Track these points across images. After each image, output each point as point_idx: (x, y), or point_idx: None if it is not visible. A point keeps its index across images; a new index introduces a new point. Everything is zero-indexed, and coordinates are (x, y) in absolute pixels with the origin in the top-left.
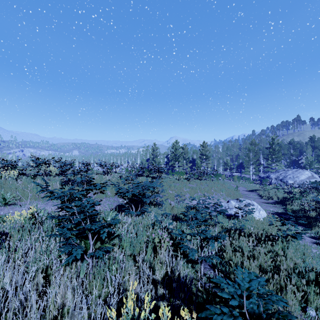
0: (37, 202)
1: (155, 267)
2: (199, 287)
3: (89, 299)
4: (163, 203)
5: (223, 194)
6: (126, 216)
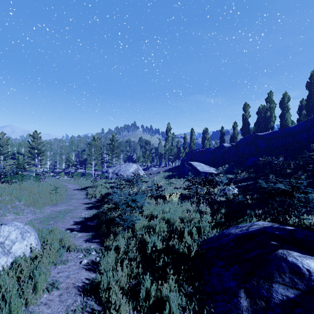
0: None
1: None
2: None
3: None
4: None
5: (22, 204)
6: None
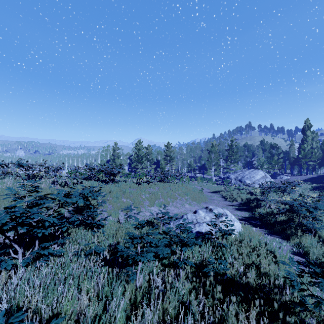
0: None
1: None
2: None
3: None
4: (102, 223)
5: (188, 198)
6: None
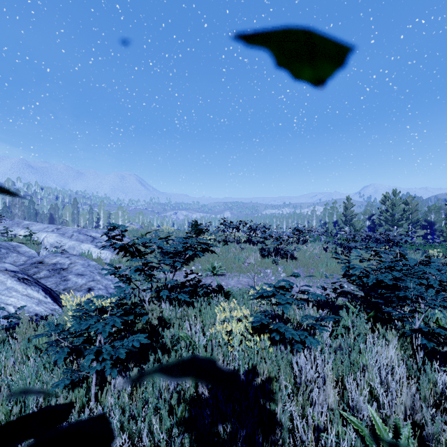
0: (242, 275)
1: None
2: None
3: None
4: None
5: None
6: None
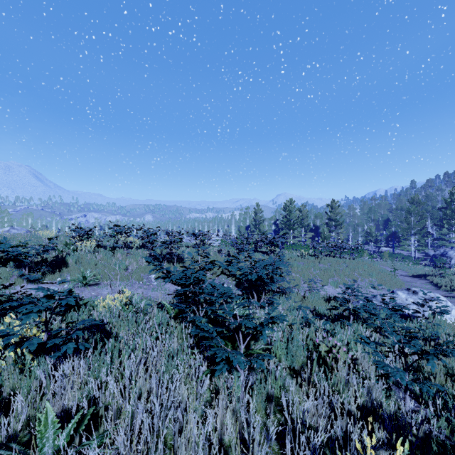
0: (121, 283)
1: (342, 392)
2: (414, 431)
3: (253, 429)
4: (291, 291)
5: (373, 280)
6: (259, 308)
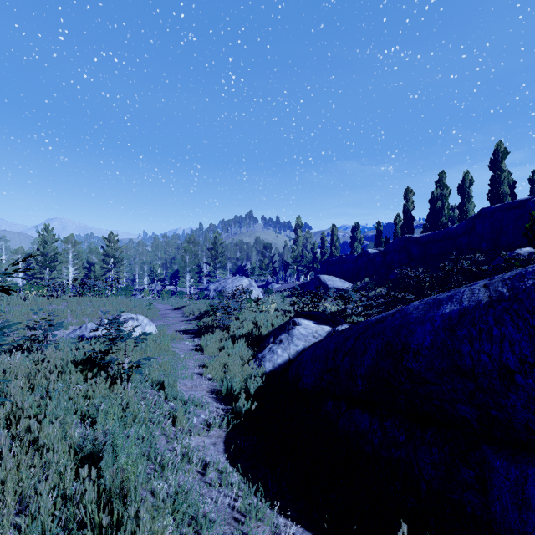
0: None
1: None
2: None
3: None
4: None
5: None
6: None
